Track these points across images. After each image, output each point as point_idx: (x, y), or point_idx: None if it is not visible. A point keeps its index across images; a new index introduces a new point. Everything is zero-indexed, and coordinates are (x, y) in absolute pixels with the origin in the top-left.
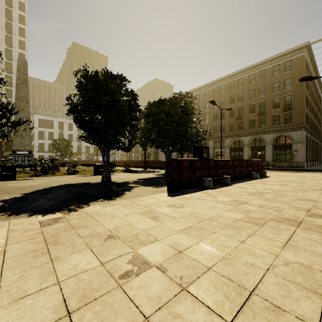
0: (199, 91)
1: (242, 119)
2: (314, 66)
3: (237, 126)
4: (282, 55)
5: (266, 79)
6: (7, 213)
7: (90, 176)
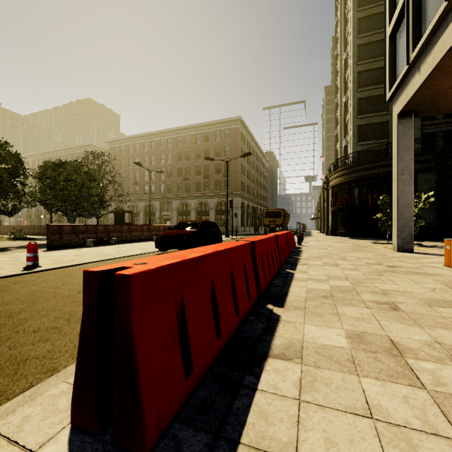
0: (144, 139)
1: (189, 181)
2: (252, 137)
3: (185, 187)
4: (222, 122)
5: (211, 142)
6: None
7: None
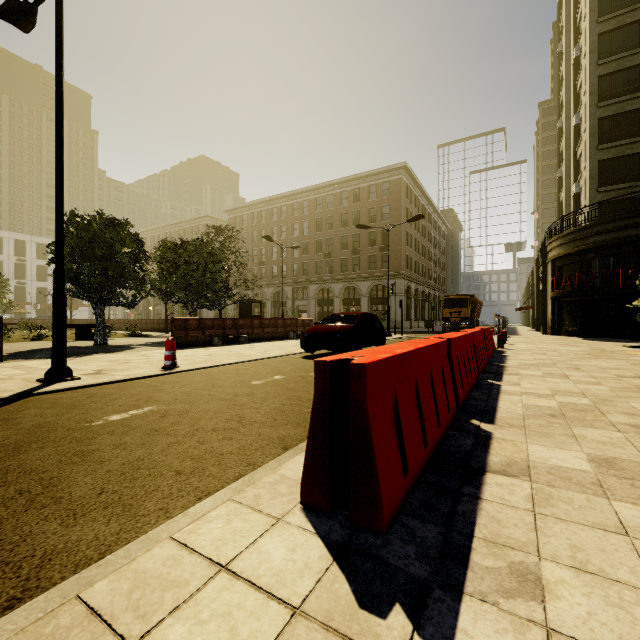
0: (272, 203)
1: (332, 257)
2: (422, 191)
3: (326, 267)
4: (378, 173)
5: (362, 203)
6: (22, 359)
7: (72, 341)
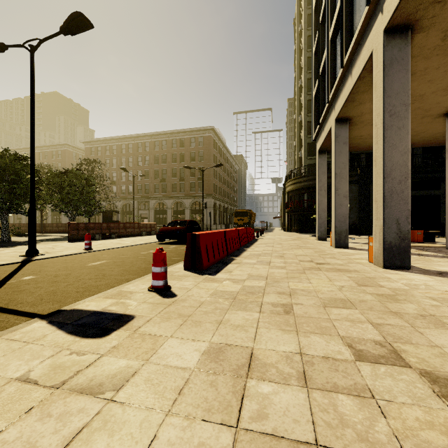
0: (122, 141)
1: (166, 182)
2: (223, 144)
3: (162, 188)
4: (196, 130)
5: (186, 148)
6: None
7: None
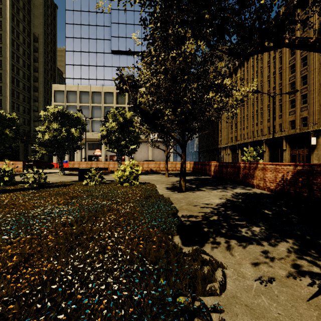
0: None
1: None
2: None
3: None
4: None
5: None
6: None
7: None
